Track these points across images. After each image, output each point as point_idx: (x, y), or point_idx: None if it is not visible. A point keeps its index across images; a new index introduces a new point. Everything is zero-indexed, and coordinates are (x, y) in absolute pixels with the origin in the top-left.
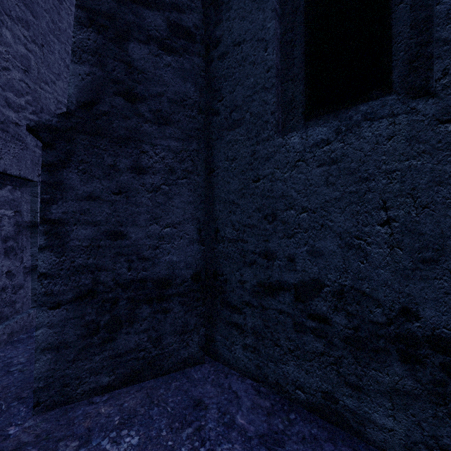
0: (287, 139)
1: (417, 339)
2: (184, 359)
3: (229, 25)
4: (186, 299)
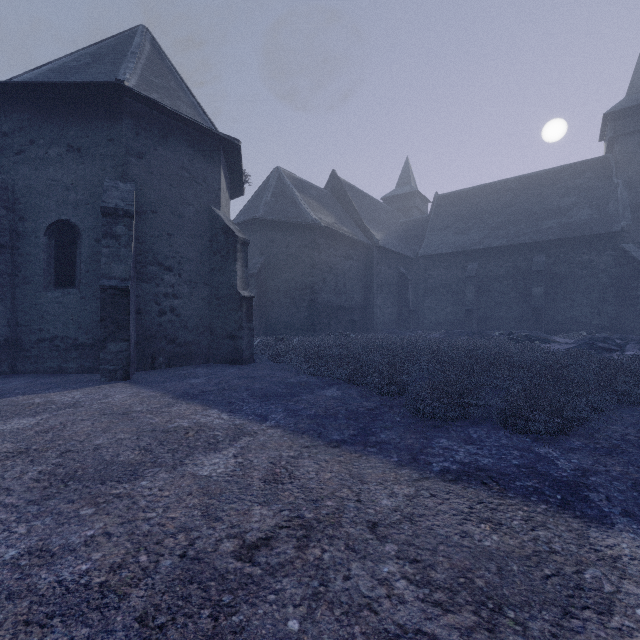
0: (48, 294)
1: (78, 345)
2: (1, 371)
3: (24, 245)
4: (2, 348)
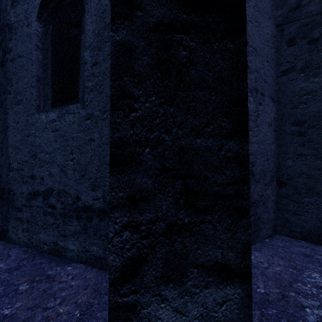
0: (41, 116)
1: (80, 208)
2: None
3: (16, 43)
4: None
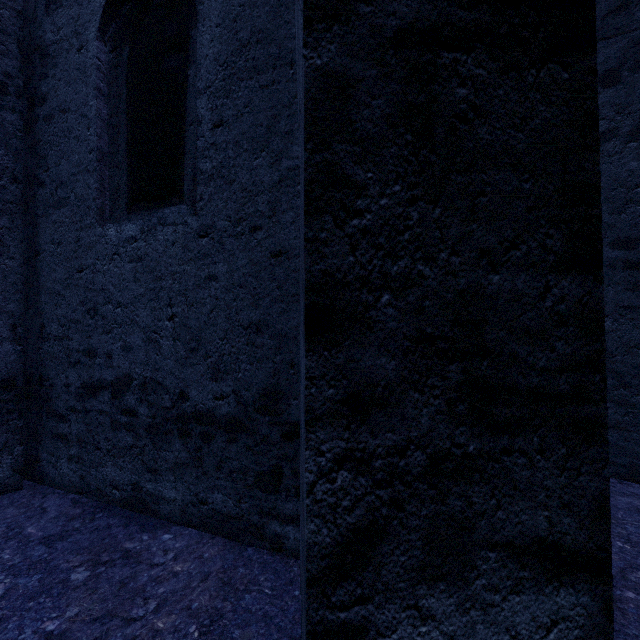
0: (106, 230)
1: (188, 416)
2: None
3: (55, 84)
4: None
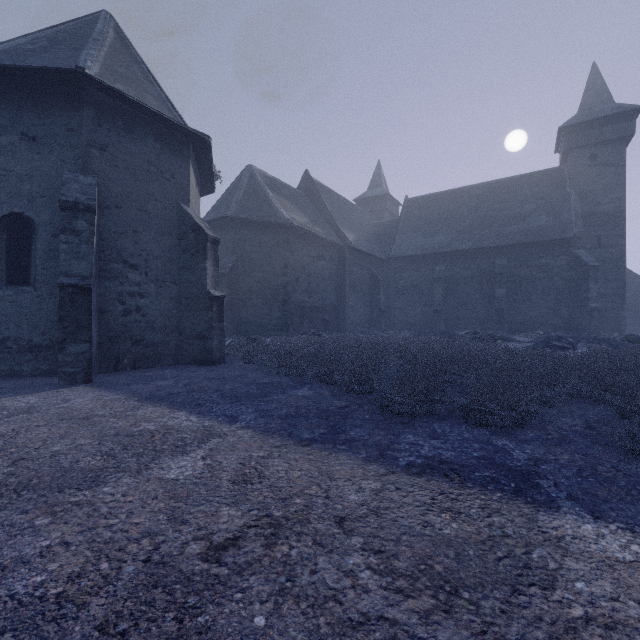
0: None
1: (33, 346)
2: None
3: None
4: None
